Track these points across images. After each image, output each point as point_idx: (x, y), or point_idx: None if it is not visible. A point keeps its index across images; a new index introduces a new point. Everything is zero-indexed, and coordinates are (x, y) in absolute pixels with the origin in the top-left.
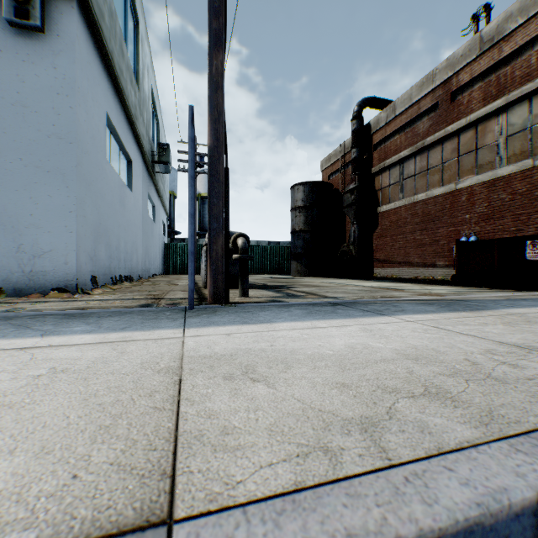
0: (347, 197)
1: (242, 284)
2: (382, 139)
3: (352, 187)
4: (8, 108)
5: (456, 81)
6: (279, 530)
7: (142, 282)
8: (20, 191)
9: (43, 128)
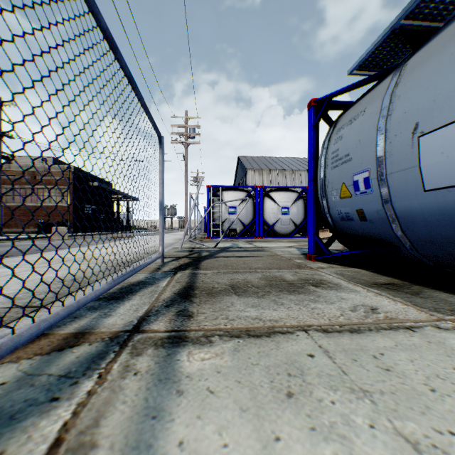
0: None
1: None
2: (3, 175)
3: None
4: None
5: (38, 173)
6: (45, 236)
7: None
8: None
9: None
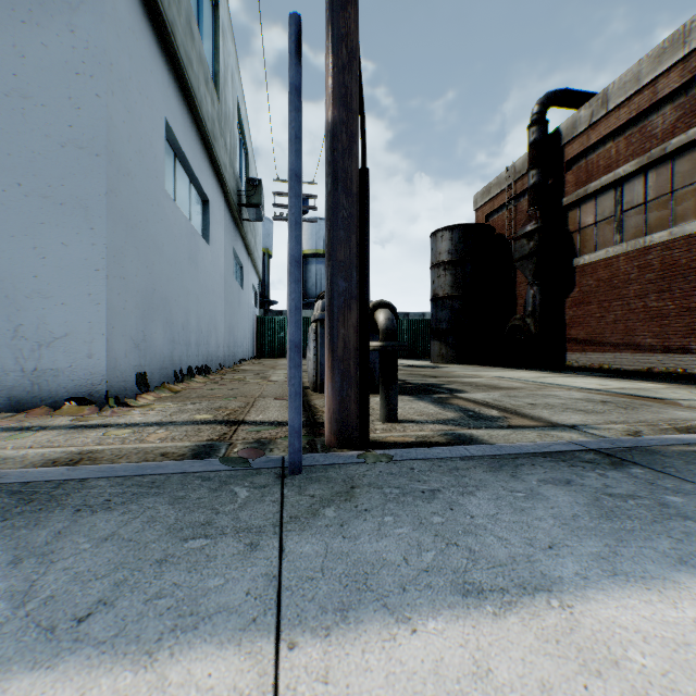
0: (521, 244)
1: (387, 397)
2: (581, 152)
3: (530, 229)
4: None
5: None
6: None
7: (222, 375)
8: (18, 237)
9: (53, 132)
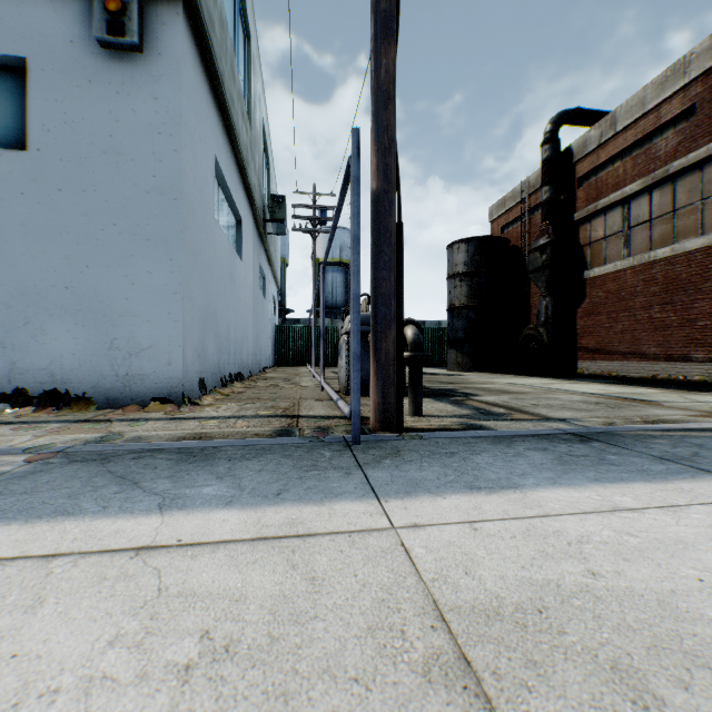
0: (535, 257)
1: (414, 397)
2: (592, 170)
3: (543, 243)
4: (99, 158)
5: None
6: None
7: (255, 382)
8: (113, 267)
9: (140, 181)
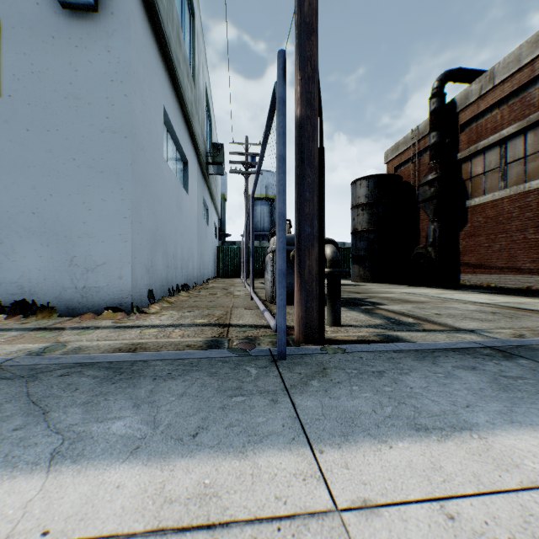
0: (424, 190)
1: (333, 308)
2: (472, 118)
3: (431, 178)
4: (61, 102)
5: None
6: None
7: (198, 291)
8: (73, 195)
9: (96, 122)
